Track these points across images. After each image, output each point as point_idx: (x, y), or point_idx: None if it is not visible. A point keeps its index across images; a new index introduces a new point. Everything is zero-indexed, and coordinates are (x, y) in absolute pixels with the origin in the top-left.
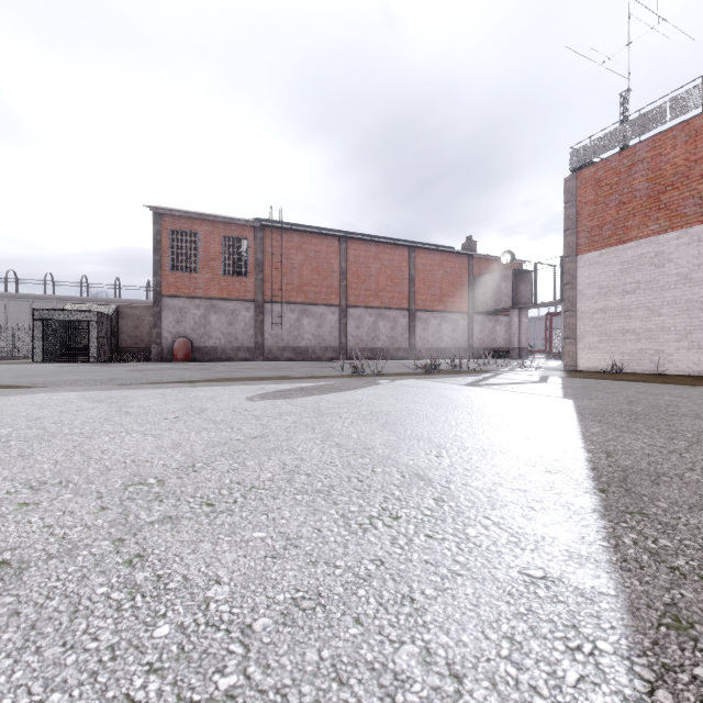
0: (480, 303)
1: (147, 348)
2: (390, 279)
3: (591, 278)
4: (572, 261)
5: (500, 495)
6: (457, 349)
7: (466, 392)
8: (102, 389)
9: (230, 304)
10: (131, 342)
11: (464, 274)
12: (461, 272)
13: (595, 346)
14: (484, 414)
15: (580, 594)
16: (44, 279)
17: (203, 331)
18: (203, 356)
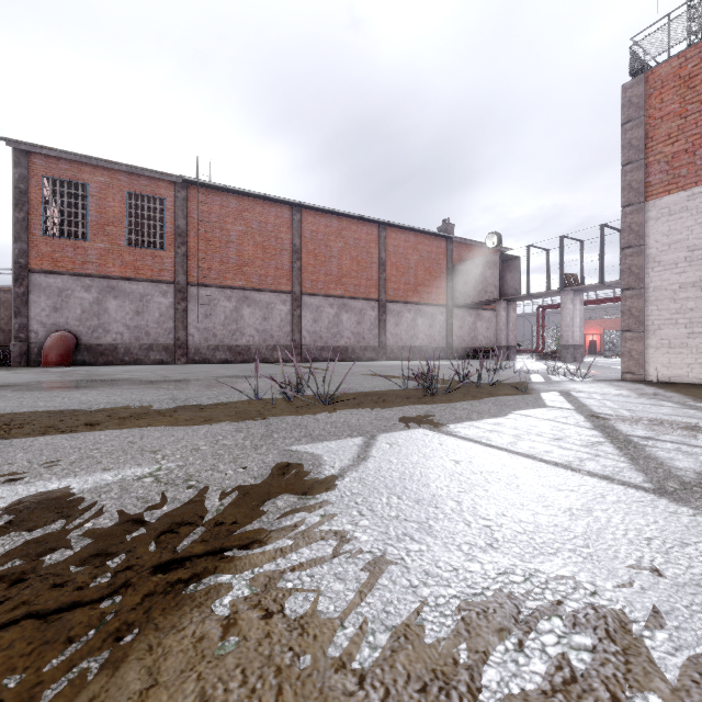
0: (460, 295)
1: None
2: (356, 262)
3: (673, 235)
4: (638, 211)
5: None
6: (434, 349)
7: None
8: None
9: (137, 286)
10: (4, 338)
11: (441, 260)
12: (439, 258)
13: (682, 343)
14: None
15: None
16: None
17: (96, 322)
18: (96, 357)
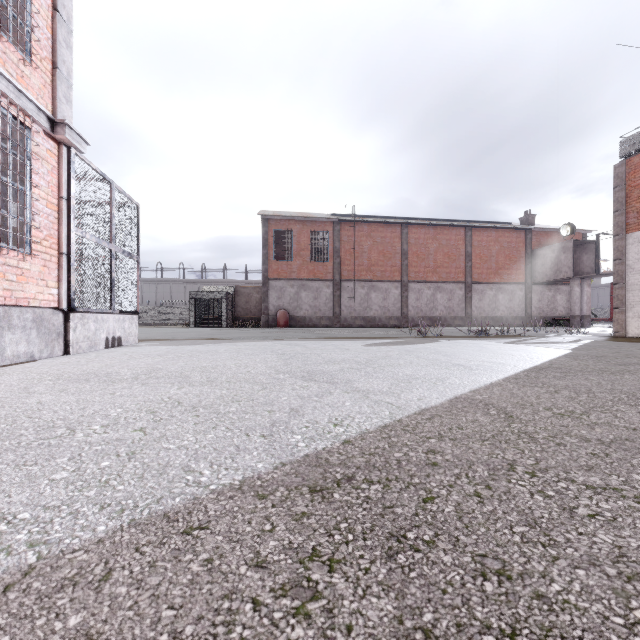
0: (538, 274)
1: (254, 317)
2: (447, 256)
3: (639, 254)
4: (621, 239)
5: (488, 368)
6: (514, 318)
7: (500, 346)
8: (275, 340)
9: (315, 283)
10: (243, 313)
11: (521, 247)
12: (518, 246)
13: None
14: (503, 354)
15: (496, 376)
16: (179, 267)
17: (296, 304)
18: (296, 323)
